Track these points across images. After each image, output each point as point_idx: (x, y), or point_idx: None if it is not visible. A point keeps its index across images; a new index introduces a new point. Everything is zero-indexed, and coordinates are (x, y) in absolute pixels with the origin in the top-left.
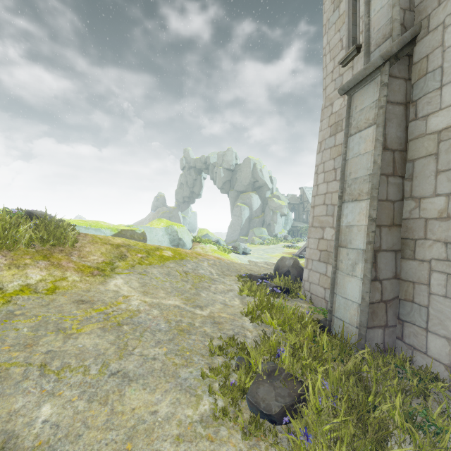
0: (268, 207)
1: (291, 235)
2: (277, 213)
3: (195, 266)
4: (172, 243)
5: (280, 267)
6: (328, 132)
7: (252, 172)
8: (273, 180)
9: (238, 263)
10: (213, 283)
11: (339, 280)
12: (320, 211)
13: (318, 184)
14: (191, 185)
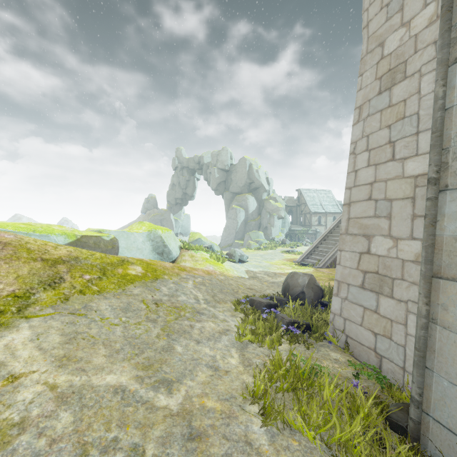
0: (265, 209)
1: (288, 239)
2: (275, 215)
3: (174, 290)
4: (155, 251)
5: (290, 286)
6: (374, 88)
7: (248, 172)
8: (269, 182)
9: (234, 278)
10: (197, 320)
11: (439, 345)
12: (361, 211)
13: (358, 169)
14: (184, 186)
